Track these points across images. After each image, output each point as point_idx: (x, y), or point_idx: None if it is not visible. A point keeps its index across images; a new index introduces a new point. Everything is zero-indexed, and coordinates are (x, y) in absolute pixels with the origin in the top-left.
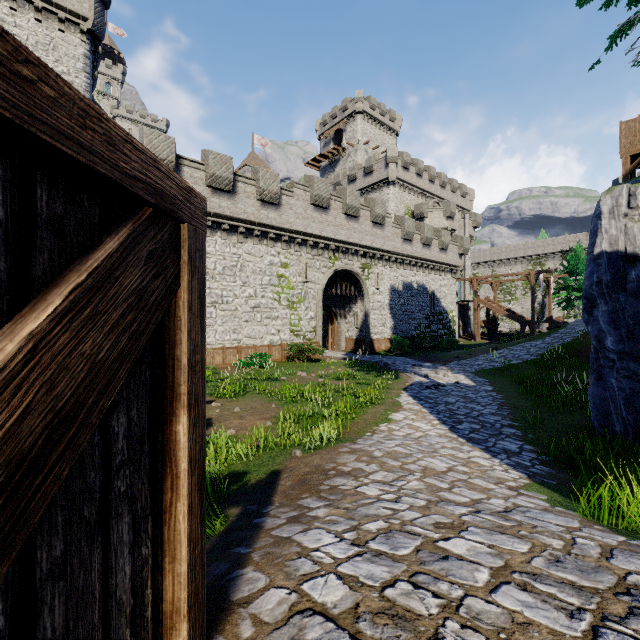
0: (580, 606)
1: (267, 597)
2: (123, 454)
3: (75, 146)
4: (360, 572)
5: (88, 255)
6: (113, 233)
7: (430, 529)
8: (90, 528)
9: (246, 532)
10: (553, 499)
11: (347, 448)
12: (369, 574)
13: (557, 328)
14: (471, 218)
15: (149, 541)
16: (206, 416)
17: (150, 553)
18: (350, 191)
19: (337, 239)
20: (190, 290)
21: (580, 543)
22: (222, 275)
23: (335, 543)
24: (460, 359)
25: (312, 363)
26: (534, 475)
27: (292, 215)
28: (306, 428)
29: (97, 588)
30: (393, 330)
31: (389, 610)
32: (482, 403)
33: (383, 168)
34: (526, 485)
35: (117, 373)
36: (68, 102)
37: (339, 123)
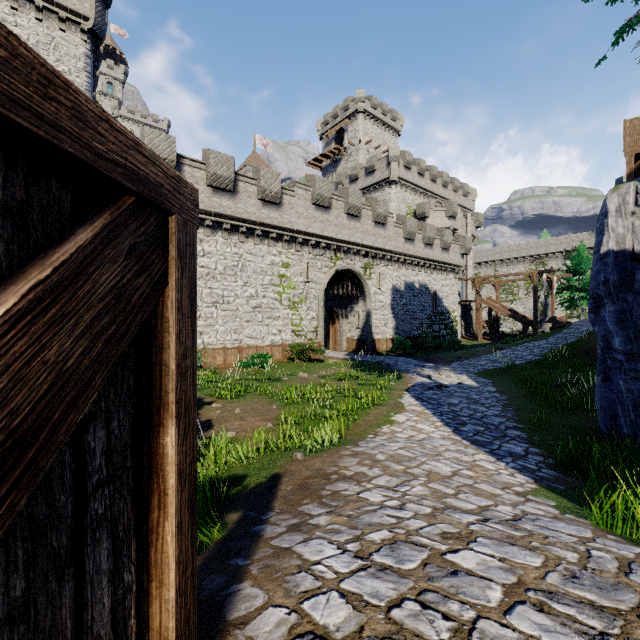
0: (603, 630)
1: (265, 617)
2: (101, 472)
3: (34, 118)
4: (364, 589)
5: (55, 248)
6: (87, 223)
7: (437, 540)
8: (60, 559)
9: (245, 541)
10: (562, 505)
11: (349, 451)
12: (374, 592)
13: (560, 328)
14: (473, 218)
15: (133, 566)
16: (206, 417)
17: (134, 579)
18: (352, 190)
19: (339, 239)
20: (179, 289)
21: (596, 556)
22: (223, 275)
23: (337, 555)
24: (463, 359)
25: (313, 363)
26: (541, 479)
27: (293, 215)
28: (307, 430)
29: (69, 626)
30: (395, 330)
31: (396, 635)
32: (486, 404)
33: (385, 167)
34: (533, 490)
35: (90, 383)
36: (24, 66)
37: (341, 123)
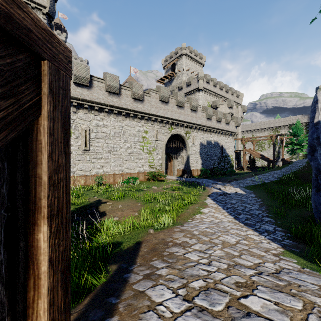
0: None
1: None
2: None
3: None
4: None
5: None
6: None
7: (233, 288)
8: None
9: (118, 285)
10: (301, 262)
11: (178, 229)
12: None
13: (288, 164)
14: (241, 108)
15: None
16: (103, 210)
17: None
18: (179, 93)
19: (173, 118)
20: (51, 119)
21: None
22: (114, 137)
23: (172, 298)
24: (237, 180)
25: (160, 182)
26: (285, 246)
27: (149, 106)
28: (156, 217)
29: None
30: (201, 165)
31: None
32: (250, 203)
33: (196, 82)
34: (282, 252)
35: None
36: None
37: (174, 60)
